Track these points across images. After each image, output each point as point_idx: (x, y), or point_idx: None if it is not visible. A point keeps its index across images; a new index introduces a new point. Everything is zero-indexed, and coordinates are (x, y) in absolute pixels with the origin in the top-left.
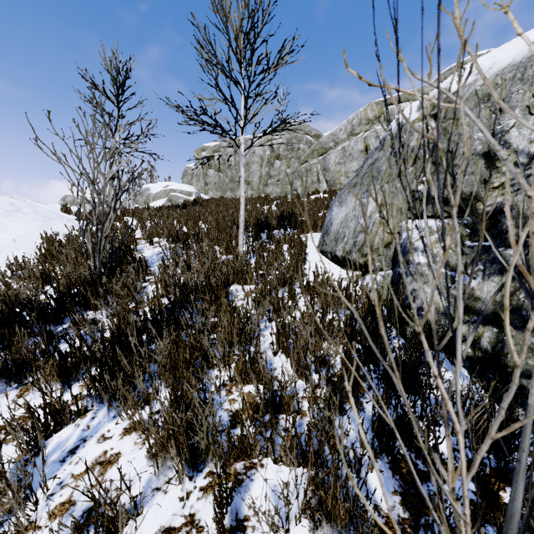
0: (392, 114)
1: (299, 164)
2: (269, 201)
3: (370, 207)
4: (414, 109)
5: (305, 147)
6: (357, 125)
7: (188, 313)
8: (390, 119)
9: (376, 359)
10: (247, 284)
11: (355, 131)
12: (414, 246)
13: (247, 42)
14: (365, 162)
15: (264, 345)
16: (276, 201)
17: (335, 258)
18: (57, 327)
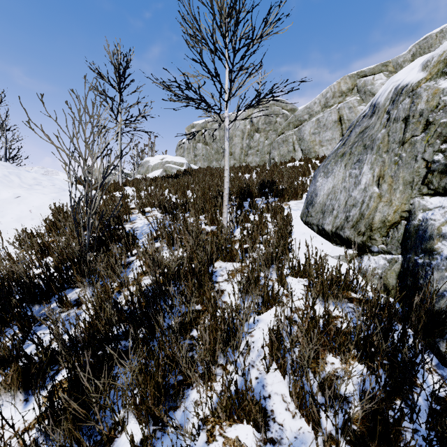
0: (365, 86)
1: (276, 136)
2: (249, 170)
3: (364, 179)
4: (416, 69)
5: (282, 120)
6: (331, 98)
7: (169, 299)
8: (364, 90)
9: (416, 404)
10: (231, 261)
11: (328, 103)
12: (440, 232)
13: (231, 17)
14: (351, 130)
15: (253, 351)
16: (256, 169)
17: (322, 231)
18: (43, 307)
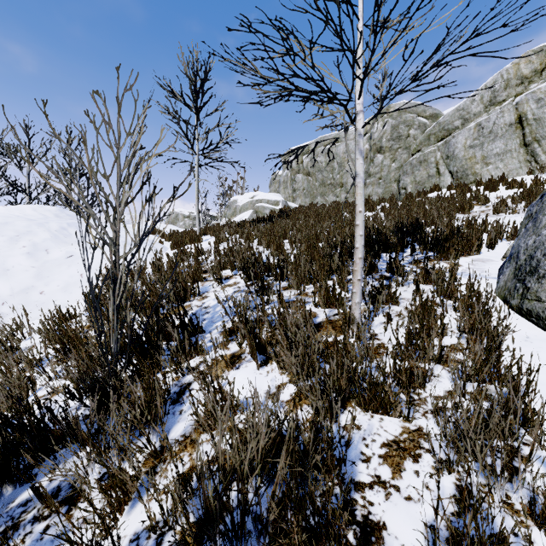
0: None
1: (409, 155)
2: (371, 206)
3: None
4: None
5: (417, 132)
6: (502, 89)
7: None
8: None
9: None
10: (381, 413)
11: (497, 98)
12: None
13: None
14: None
15: None
16: (382, 205)
17: None
18: (18, 491)
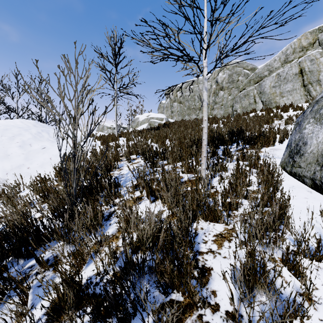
0: None
1: (238, 92)
2: (216, 120)
3: None
4: None
5: (243, 78)
6: (291, 54)
7: (143, 278)
8: None
9: None
10: (214, 222)
11: (288, 59)
12: None
13: None
14: None
15: None
16: (222, 120)
17: (321, 187)
18: (27, 262)
